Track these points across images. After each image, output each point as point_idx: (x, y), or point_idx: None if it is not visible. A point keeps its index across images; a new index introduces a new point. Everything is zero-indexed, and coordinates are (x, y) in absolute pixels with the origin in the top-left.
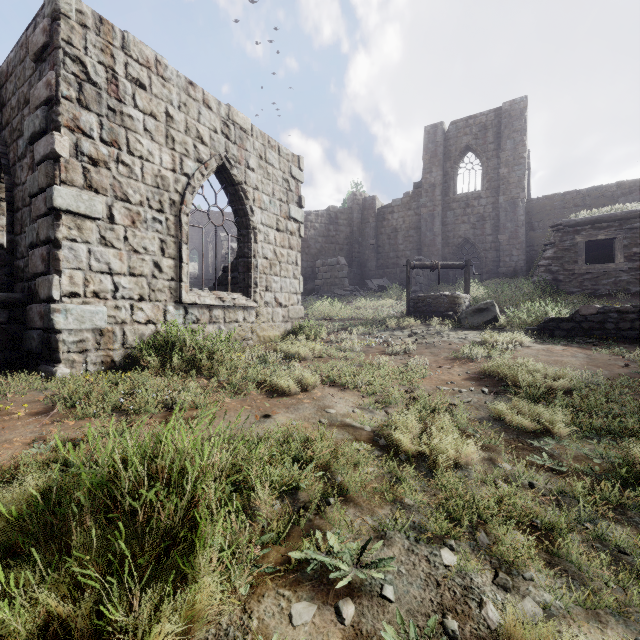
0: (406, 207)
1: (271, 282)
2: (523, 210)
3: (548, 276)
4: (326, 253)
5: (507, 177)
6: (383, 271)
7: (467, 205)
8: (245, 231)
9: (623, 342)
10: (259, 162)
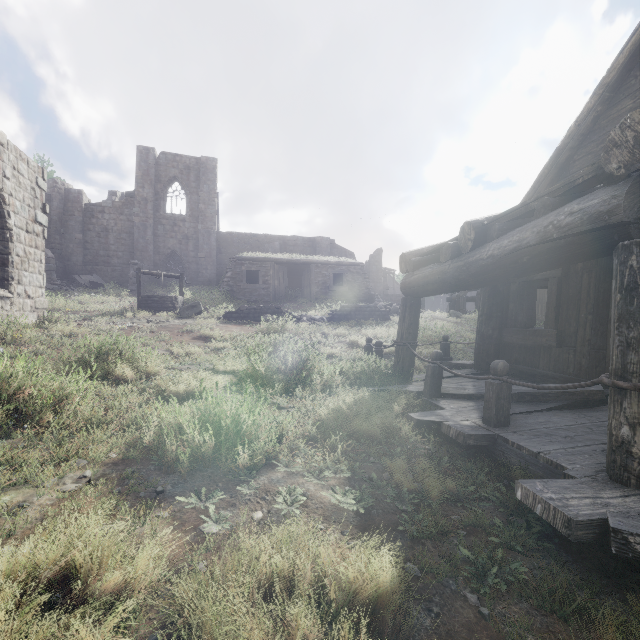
0: (118, 211)
1: (22, 276)
2: (215, 238)
3: (229, 288)
4: None
5: (204, 212)
6: (92, 267)
7: (175, 224)
8: (0, 231)
9: (256, 322)
10: (13, 172)
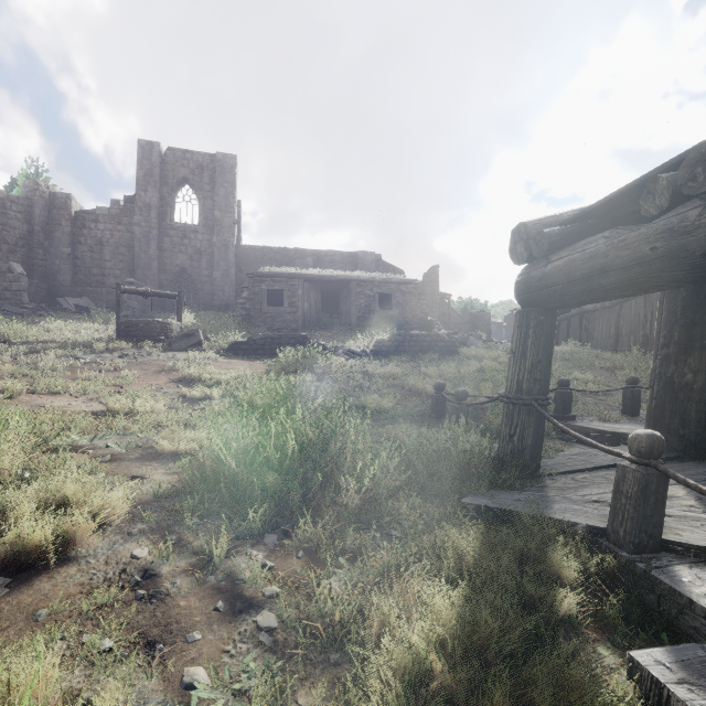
0: (116, 220)
1: None
2: (234, 253)
3: (244, 312)
4: None
5: (221, 220)
6: (83, 289)
7: (185, 236)
8: None
9: (273, 357)
10: None
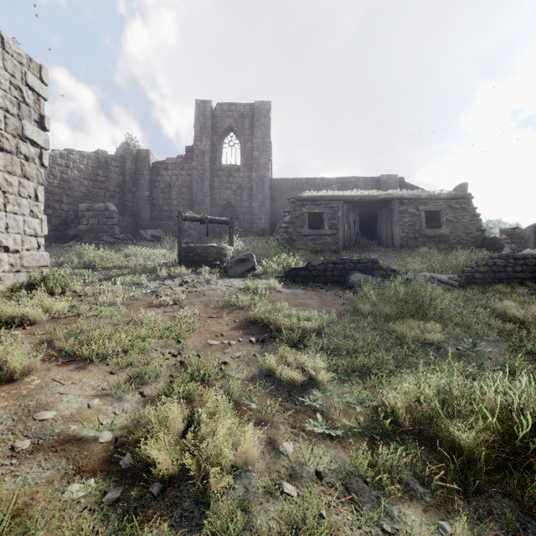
0: (179, 167)
1: None
2: (268, 186)
3: (287, 236)
4: (94, 198)
5: (258, 159)
6: (158, 222)
7: (230, 175)
8: None
9: (337, 285)
10: None
